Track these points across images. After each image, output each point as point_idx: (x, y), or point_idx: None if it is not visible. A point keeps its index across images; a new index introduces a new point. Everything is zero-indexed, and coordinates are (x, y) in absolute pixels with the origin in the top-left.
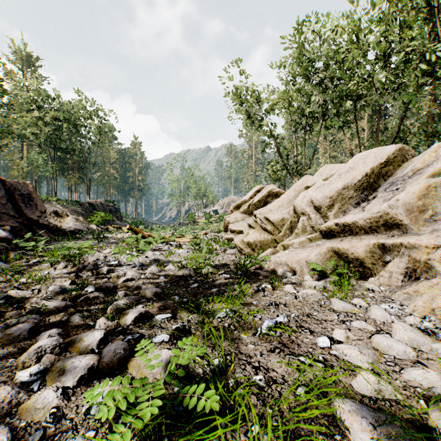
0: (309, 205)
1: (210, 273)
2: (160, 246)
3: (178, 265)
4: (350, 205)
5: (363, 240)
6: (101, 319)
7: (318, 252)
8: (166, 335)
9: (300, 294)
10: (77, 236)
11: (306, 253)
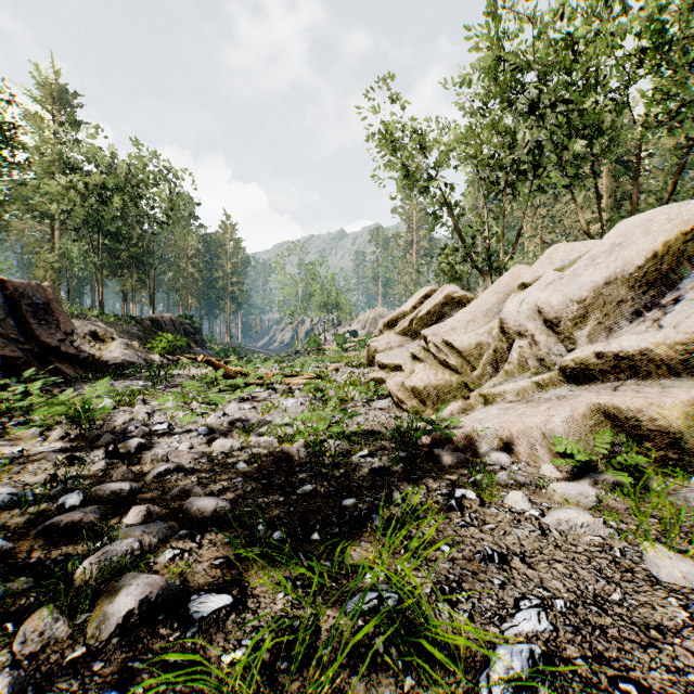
0: (533, 318)
1: (341, 456)
2: (255, 392)
3: (277, 435)
4: (619, 317)
5: (671, 390)
6: (36, 617)
7: (567, 414)
8: None
9: (552, 522)
10: (127, 372)
11: (540, 415)
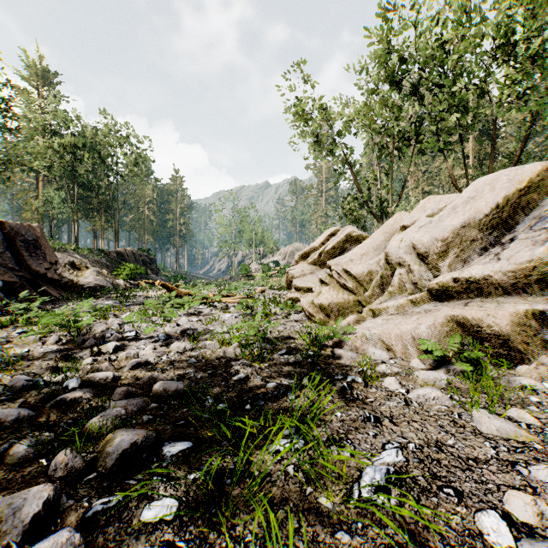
0: (410, 252)
1: (265, 354)
2: (200, 308)
3: (219, 340)
4: (472, 252)
5: (504, 305)
6: (61, 454)
7: (430, 323)
8: (171, 501)
9: (414, 397)
10: (98, 293)
11: (411, 323)
